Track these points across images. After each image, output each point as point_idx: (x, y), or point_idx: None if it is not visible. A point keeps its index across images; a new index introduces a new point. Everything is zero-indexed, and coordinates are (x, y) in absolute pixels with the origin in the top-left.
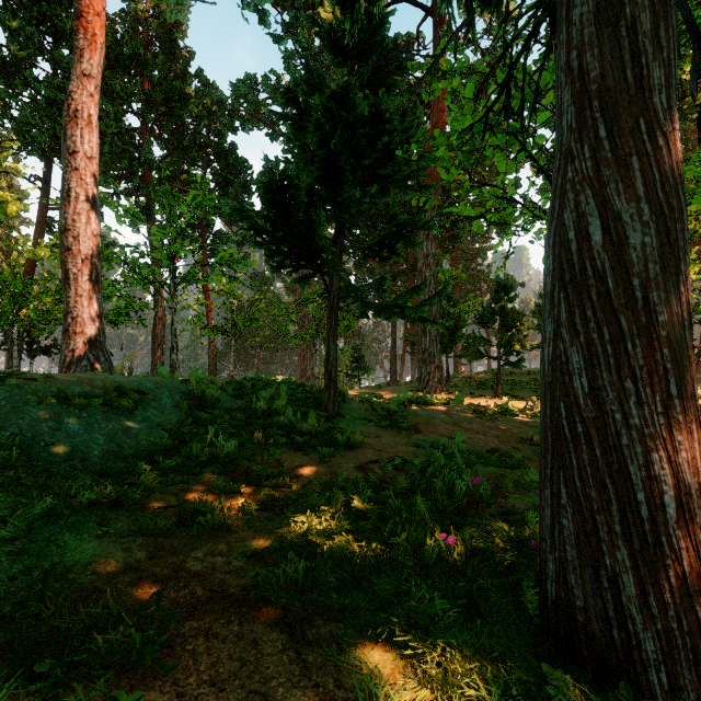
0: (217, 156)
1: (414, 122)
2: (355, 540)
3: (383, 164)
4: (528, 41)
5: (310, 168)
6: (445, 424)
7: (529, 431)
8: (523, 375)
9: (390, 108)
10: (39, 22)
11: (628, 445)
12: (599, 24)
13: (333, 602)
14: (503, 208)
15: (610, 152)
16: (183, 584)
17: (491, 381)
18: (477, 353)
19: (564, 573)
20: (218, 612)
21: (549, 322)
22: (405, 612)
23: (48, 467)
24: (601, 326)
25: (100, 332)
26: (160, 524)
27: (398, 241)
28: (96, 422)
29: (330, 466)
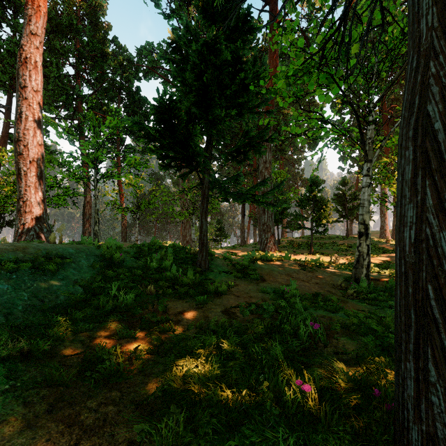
0: (127, 95)
1: (261, 66)
2: (225, 382)
3: (240, 94)
4: None
5: (189, 94)
6: (281, 275)
7: (337, 279)
8: (326, 239)
9: (245, 55)
10: None
11: None
12: None
13: None
14: (321, 128)
15: None
16: (74, 442)
17: (306, 243)
18: (297, 225)
19: None
20: None
21: (410, 207)
22: None
23: None
24: None
25: (43, 211)
26: (63, 374)
27: (249, 150)
28: (23, 282)
29: (203, 311)
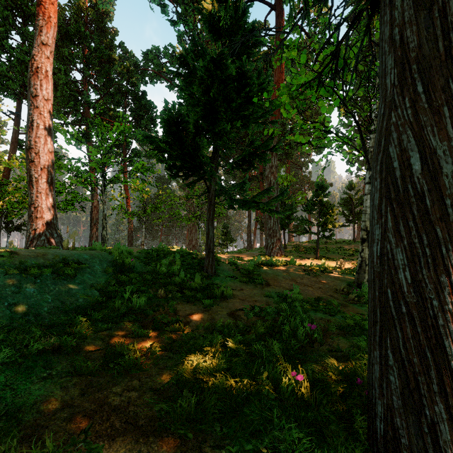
0: (133, 99)
1: (266, 79)
2: (230, 374)
3: (246, 107)
4: (353, 22)
5: (196, 109)
6: (285, 279)
7: (340, 283)
8: (332, 243)
9: (250, 70)
10: (13, 8)
11: (443, 325)
12: (417, 8)
13: (217, 431)
14: (324, 137)
15: (426, 103)
16: (105, 417)
17: (312, 248)
18: (303, 230)
19: (391, 416)
20: (131, 443)
21: (377, 227)
22: (270, 438)
23: (9, 322)
24: (421, 234)
25: (53, 217)
26: (90, 365)
27: (254, 158)
28: (47, 286)
29: (210, 313)
